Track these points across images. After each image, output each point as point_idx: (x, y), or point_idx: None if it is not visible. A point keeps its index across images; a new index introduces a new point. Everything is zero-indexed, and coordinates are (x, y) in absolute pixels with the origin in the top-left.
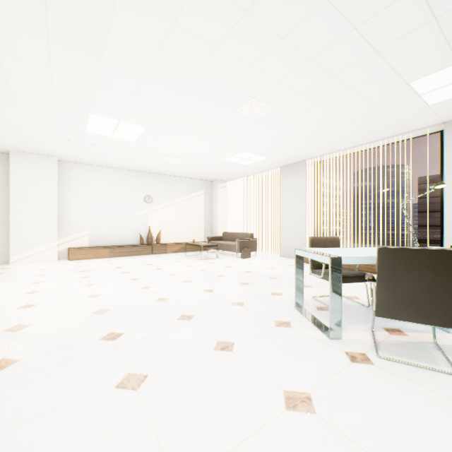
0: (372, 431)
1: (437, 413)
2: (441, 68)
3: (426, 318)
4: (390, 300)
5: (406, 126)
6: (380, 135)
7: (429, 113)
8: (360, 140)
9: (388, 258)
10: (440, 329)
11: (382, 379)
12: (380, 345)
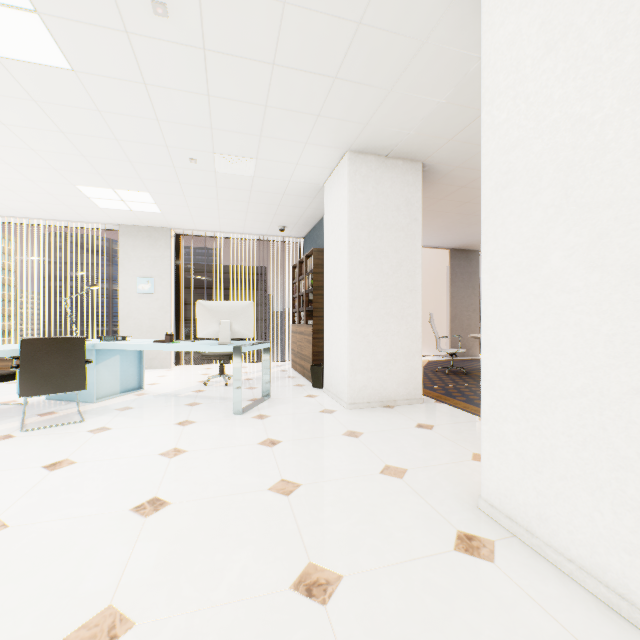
0: (2, 463)
1: (57, 440)
2: (101, 186)
3: (63, 388)
4: (34, 381)
5: (85, 216)
6: (57, 216)
7: (104, 214)
8: (31, 214)
9: (31, 347)
10: (90, 403)
11: (22, 441)
12: (29, 425)
